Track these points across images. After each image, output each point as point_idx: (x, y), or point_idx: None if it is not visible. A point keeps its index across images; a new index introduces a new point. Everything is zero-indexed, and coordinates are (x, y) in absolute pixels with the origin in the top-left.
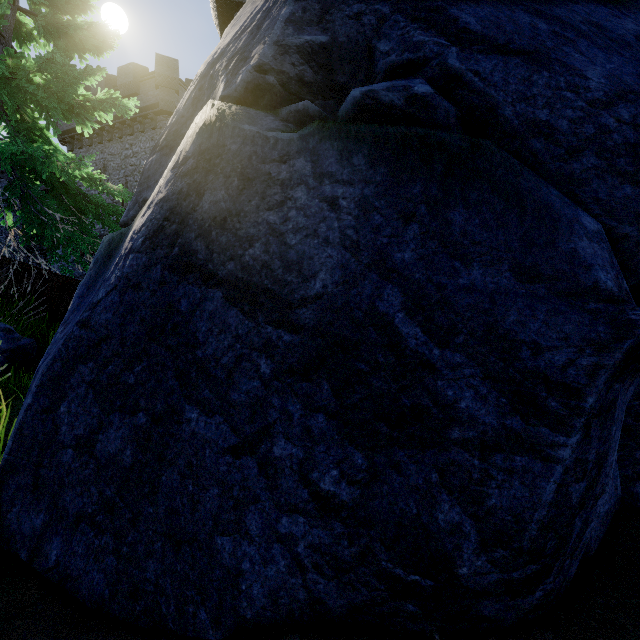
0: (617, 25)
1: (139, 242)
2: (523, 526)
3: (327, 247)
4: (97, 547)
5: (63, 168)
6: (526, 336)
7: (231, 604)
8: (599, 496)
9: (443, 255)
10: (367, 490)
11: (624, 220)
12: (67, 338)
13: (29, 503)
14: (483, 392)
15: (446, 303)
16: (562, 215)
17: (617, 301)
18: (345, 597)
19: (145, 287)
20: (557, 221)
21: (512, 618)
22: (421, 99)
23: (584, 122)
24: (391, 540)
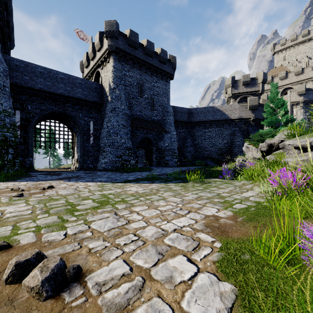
0: None
1: None
2: None
3: None
4: None
5: None
6: None
7: None
8: None
9: None
10: None
11: None
12: None
13: None
14: None
15: None
16: None
17: None
18: None
19: None
20: None
21: None
22: None
23: None
24: None
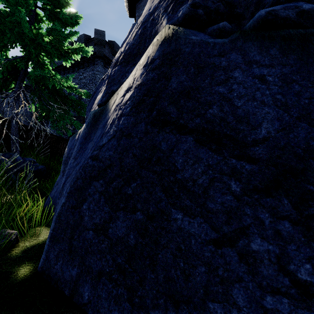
0: None
1: (127, 110)
2: None
3: (264, 106)
4: (115, 295)
5: (59, 82)
6: None
7: None
8: None
9: None
10: None
11: None
12: (84, 166)
13: (67, 260)
14: None
15: None
16: None
17: None
18: None
19: (134, 136)
20: None
21: None
22: (307, 13)
23: None
24: None
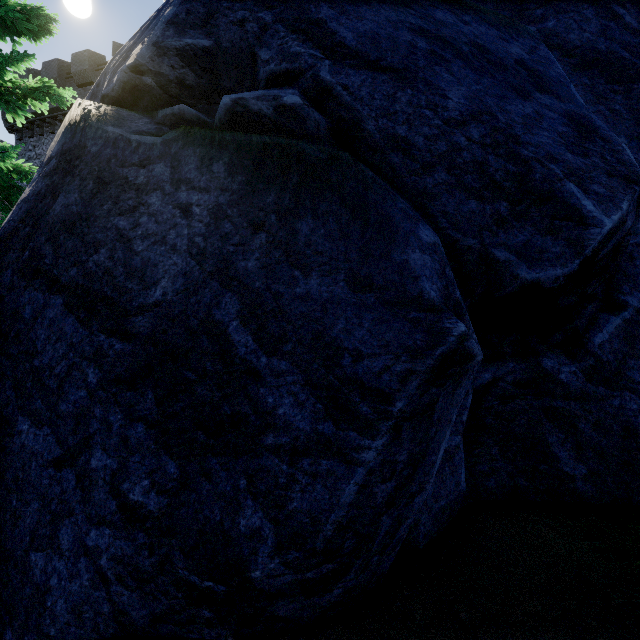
0: (501, 48)
1: None
2: (319, 527)
3: (173, 254)
4: None
5: None
6: (350, 344)
7: (36, 622)
8: (416, 494)
9: (285, 264)
10: (175, 499)
11: (468, 233)
12: None
13: None
14: (302, 398)
15: (280, 311)
16: (401, 228)
17: (437, 310)
18: (147, 607)
19: None
20: (395, 233)
21: (309, 616)
22: (290, 109)
23: (438, 139)
24: (191, 548)
